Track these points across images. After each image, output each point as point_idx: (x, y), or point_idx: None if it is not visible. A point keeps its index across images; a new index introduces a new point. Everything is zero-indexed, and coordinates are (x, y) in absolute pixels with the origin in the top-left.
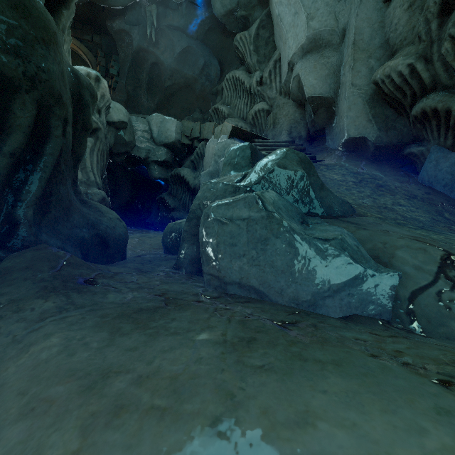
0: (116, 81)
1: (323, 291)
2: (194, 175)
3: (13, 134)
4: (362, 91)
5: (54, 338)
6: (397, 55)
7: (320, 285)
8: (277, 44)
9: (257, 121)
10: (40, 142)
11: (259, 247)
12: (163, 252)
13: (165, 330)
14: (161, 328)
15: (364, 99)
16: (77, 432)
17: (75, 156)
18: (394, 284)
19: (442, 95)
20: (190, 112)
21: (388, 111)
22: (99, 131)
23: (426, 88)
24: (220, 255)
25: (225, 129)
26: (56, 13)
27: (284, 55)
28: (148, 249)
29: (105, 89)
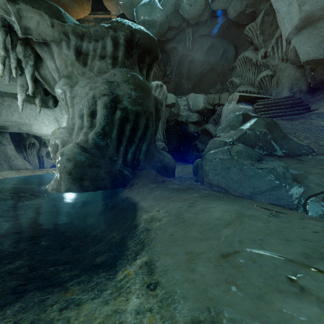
0: (169, 78)
1: (256, 191)
2: (215, 129)
3: (139, 131)
4: None
5: (157, 192)
6: None
7: (254, 188)
8: (278, 25)
9: (262, 84)
10: (146, 131)
11: (226, 171)
12: (193, 175)
13: (185, 193)
14: (184, 192)
15: None
16: (166, 202)
17: (155, 132)
18: (299, 192)
19: None
20: (214, 85)
21: None
22: (162, 112)
23: None
24: (210, 174)
25: (235, 97)
26: (148, 75)
27: (283, 33)
28: (186, 174)
29: (165, 89)
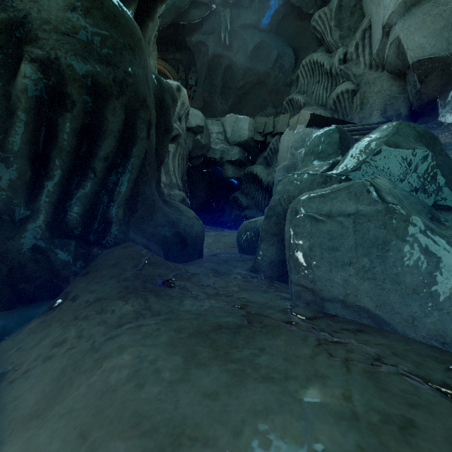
0: (194, 91)
1: None
2: (267, 172)
3: (107, 139)
4: None
5: (126, 354)
6: None
7: None
8: (366, 9)
9: (339, 105)
10: (129, 145)
11: (373, 253)
12: (238, 251)
13: (253, 370)
14: (247, 364)
15: None
16: None
17: (159, 159)
18: None
19: None
20: (263, 108)
21: None
22: (180, 137)
23: None
24: (315, 262)
25: (302, 118)
26: (143, 27)
27: (376, 19)
28: (223, 247)
29: (185, 97)
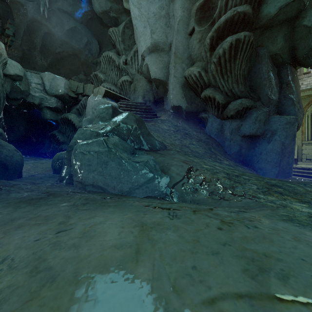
0: (12, 40)
1: (134, 186)
2: (79, 119)
3: None
4: (179, 80)
5: None
6: (194, 65)
7: (133, 183)
8: (136, 41)
9: (123, 87)
10: None
11: (103, 166)
12: (52, 173)
13: (45, 204)
14: (43, 204)
15: (180, 85)
16: (1, 234)
17: None
18: (167, 181)
19: (212, 90)
20: (77, 73)
21: (192, 93)
22: None
23: (206, 85)
24: (82, 171)
25: (101, 91)
26: None
27: (139, 49)
28: (41, 171)
29: (2, 50)
